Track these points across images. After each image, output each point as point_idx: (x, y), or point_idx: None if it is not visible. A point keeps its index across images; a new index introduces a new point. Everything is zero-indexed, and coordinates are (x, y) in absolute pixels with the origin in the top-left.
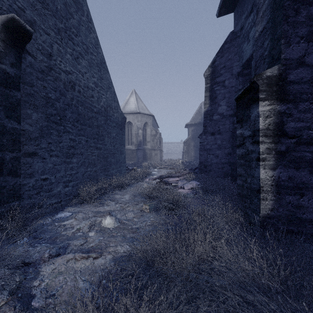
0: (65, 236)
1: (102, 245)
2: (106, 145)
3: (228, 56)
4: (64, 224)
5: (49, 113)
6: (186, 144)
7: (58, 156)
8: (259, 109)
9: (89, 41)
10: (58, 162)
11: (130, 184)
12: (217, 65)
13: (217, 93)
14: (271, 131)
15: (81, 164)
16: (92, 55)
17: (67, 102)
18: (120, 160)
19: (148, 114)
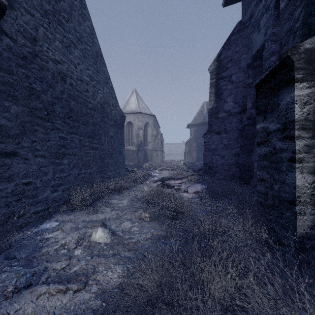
0: (45, 255)
1: (88, 269)
2: (103, 144)
3: (235, 49)
4: (48, 237)
5: (33, 106)
6: (187, 145)
7: (45, 157)
8: (295, 93)
9: (83, 29)
10: (45, 163)
11: (130, 187)
12: (223, 58)
13: (223, 88)
14: (310, 122)
15: (74, 166)
16: (87, 45)
17: (56, 95)
18: (118, 161)
19: (149, 114)
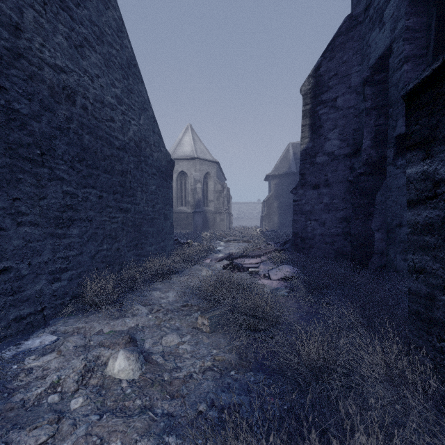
0: (15, 409)
1: None
2: (138, 204)
3: (342, 58)
4: (31, 367)
5: (14, 140)
6: (266, 205)
7: (37, 225)
8: None
9: (106, 22)
10: (37, 236)
11: (180, 269)
12: (323, 73)
13: (323, 119)
14: None
15: (90, 238)
16: (112, 48)
17: (57, 124)
18: (163, 230)
19: (211, 160)
